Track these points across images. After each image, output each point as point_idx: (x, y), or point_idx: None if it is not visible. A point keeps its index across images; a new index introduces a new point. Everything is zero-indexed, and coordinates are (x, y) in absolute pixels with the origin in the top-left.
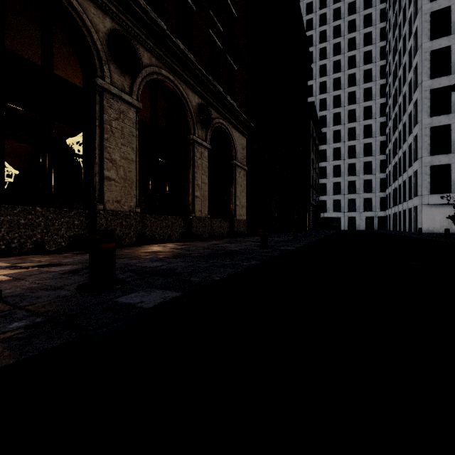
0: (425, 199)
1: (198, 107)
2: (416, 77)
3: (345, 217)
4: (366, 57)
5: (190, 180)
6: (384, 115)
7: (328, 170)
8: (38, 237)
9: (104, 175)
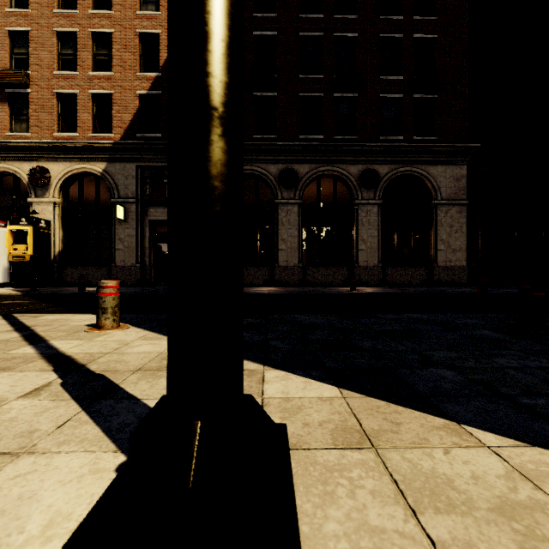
0: None
1: (359, 175)
2: None
3: None
4: None
5: (354, 237)
6: None
7: None
8: (251, 279)
9: (279, 248)
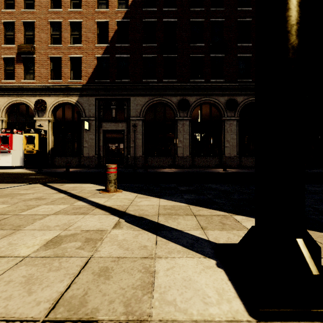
0: None
1: (225, 103)
2: None
3: None
4: None
5: (222, 139)
6: None
7: None
8: (161, 164)
9: (177, 146)
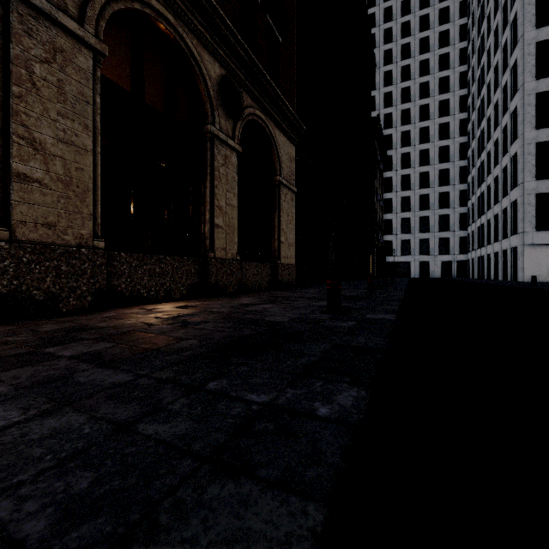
0: (528, 237)
1: (220, 80)
2: (515, 78)
3: (416, 261)
4: (442, 62)
5: (206, 198)
6: (465, 134)
7: (394, 203)
8: None
9: (12, 168)
